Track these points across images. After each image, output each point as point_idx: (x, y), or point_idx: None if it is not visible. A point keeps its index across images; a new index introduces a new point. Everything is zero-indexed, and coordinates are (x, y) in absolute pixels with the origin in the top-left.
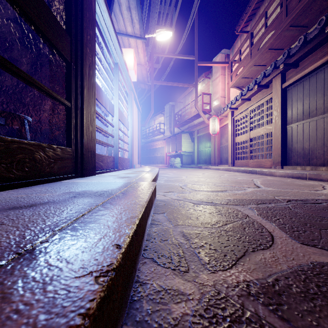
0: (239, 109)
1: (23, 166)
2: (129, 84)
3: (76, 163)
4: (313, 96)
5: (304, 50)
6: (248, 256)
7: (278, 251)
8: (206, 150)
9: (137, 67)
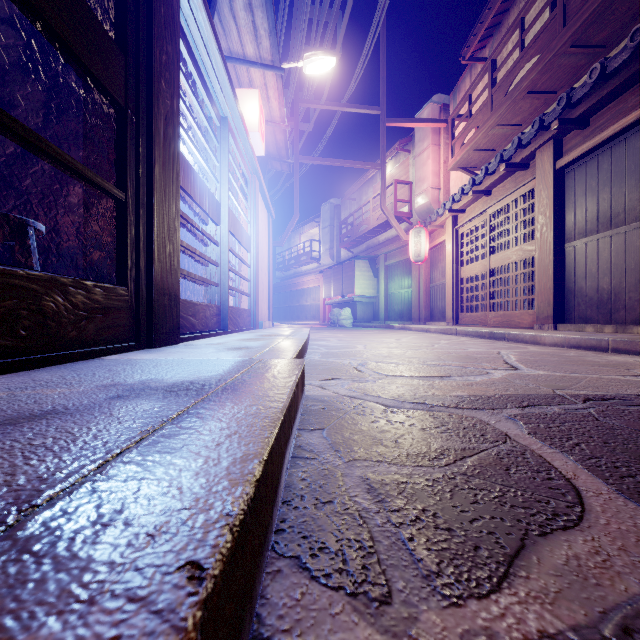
0: (468, 213)
1: (14, 327)
2: (251, 161)
3: (137, 320)
4: (619, 185)
5: (600, 92)
6: (533, 550)
7: (602, 536)
8: (402, 293)
9: (265, 128)
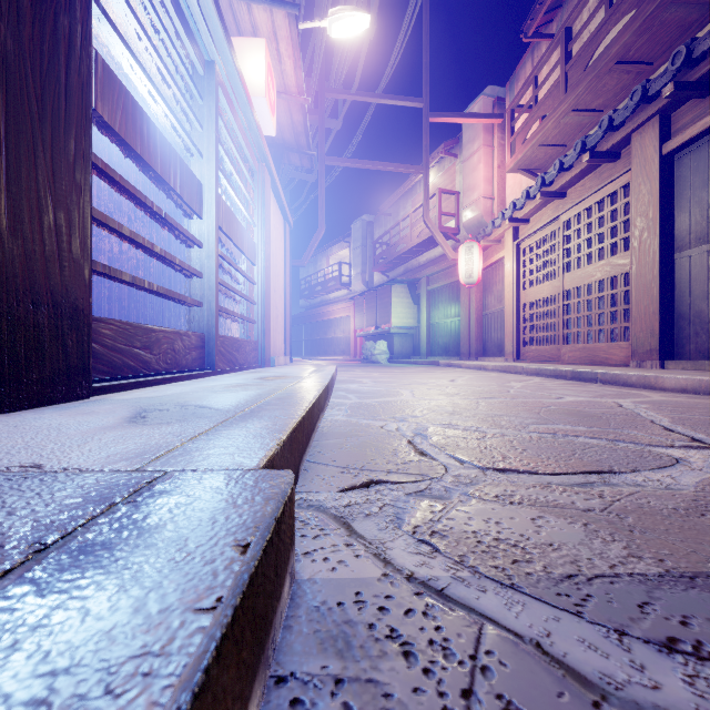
0: (533, 222)
1: None
2: (256, 142)
3: None
4: None
5: None
6: None
7: None
8: (448, 323)
9: (278, 104)
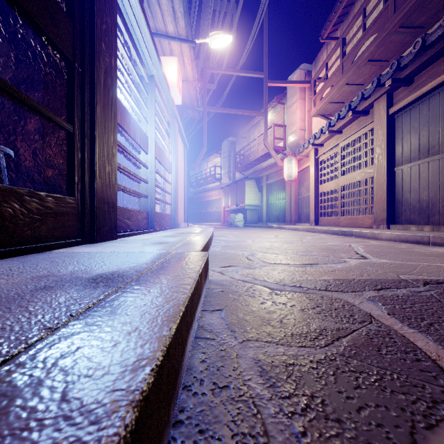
0: (325, 146)
1: None
2: (172, 109)
3: (82, 221)
4: (435, 125)
5: (421, 59)
6: None
7: None
8: (278, 203)
9: (182, 86)
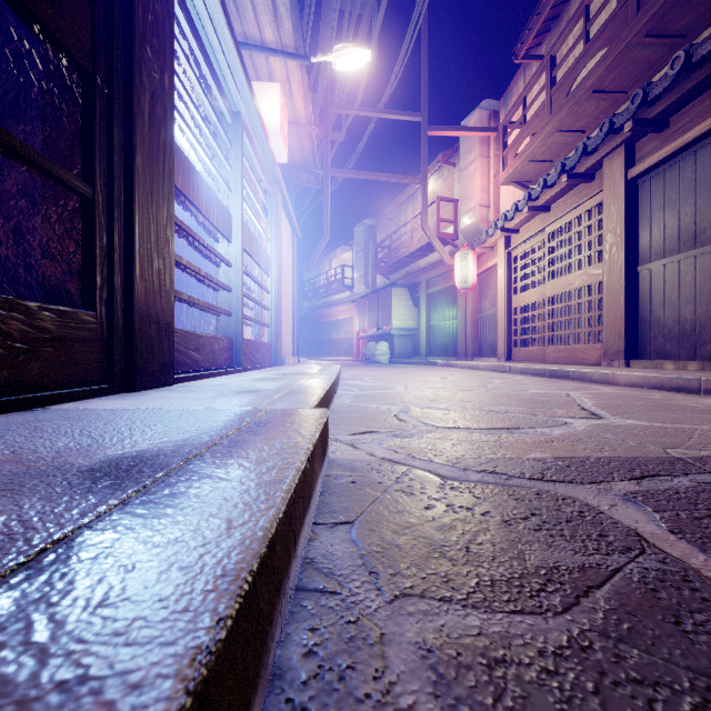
0: (523, 233)
1: None
2: (271, 169)
3: (109, 355)
4: (706, 196)
5: (683, 86)
6: None
7: None
8: (446, 325)
9: (289, 132)
